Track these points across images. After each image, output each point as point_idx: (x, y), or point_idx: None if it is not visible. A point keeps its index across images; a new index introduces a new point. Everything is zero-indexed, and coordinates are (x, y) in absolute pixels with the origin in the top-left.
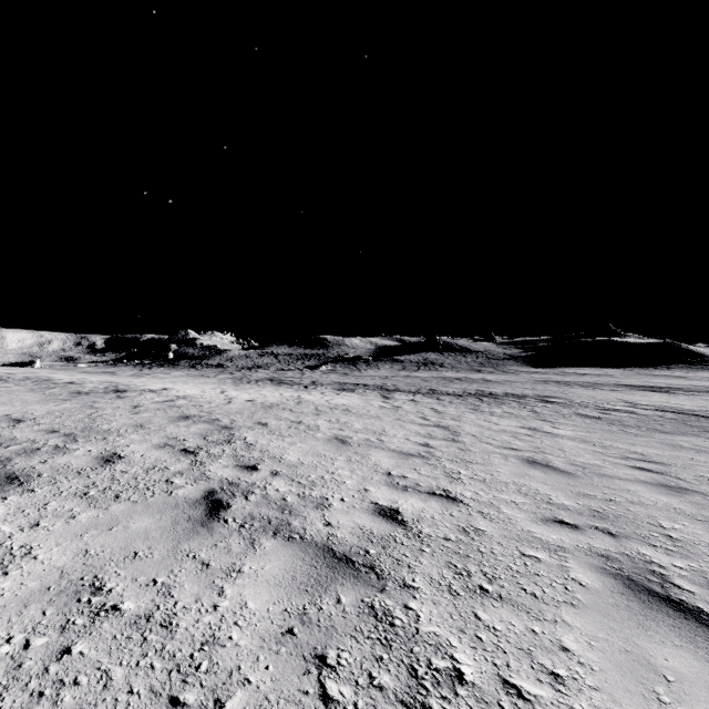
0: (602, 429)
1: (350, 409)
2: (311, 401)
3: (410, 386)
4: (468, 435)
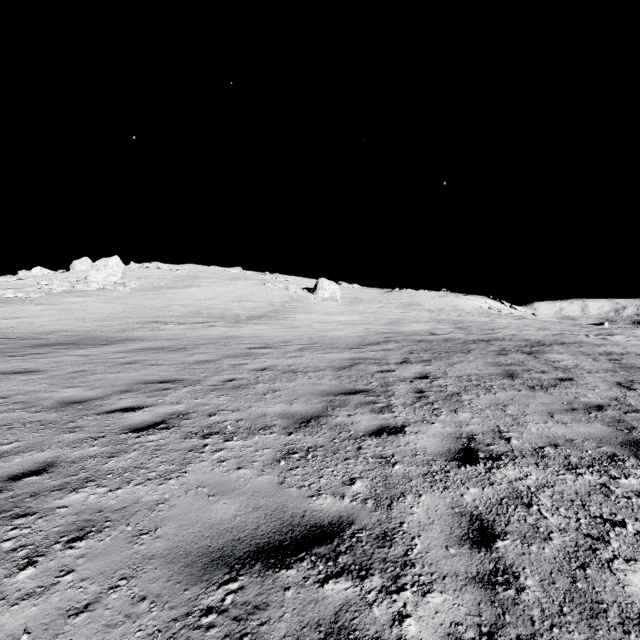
0: None
1: None
2: None
3: None
4: None
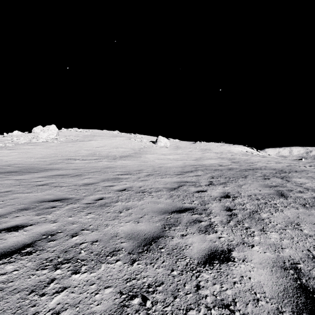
0: None
1: None
2: None
3: None
4: None
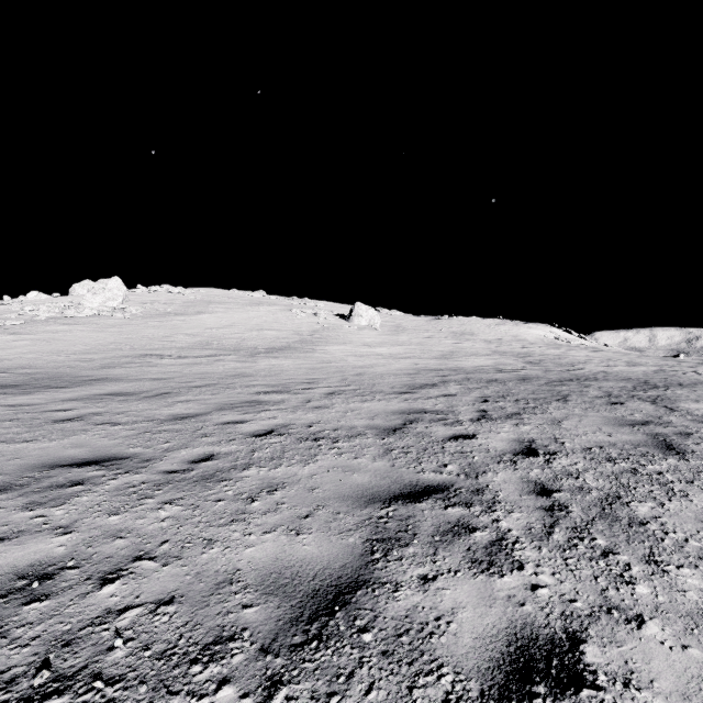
0: None
1: None
2: None
3: None
4: None
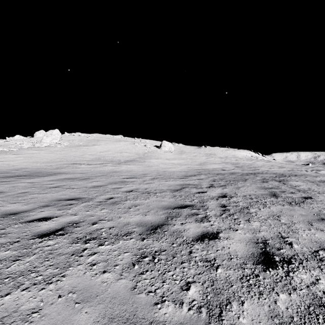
0: None
1: None
2: None
3: None
4: None
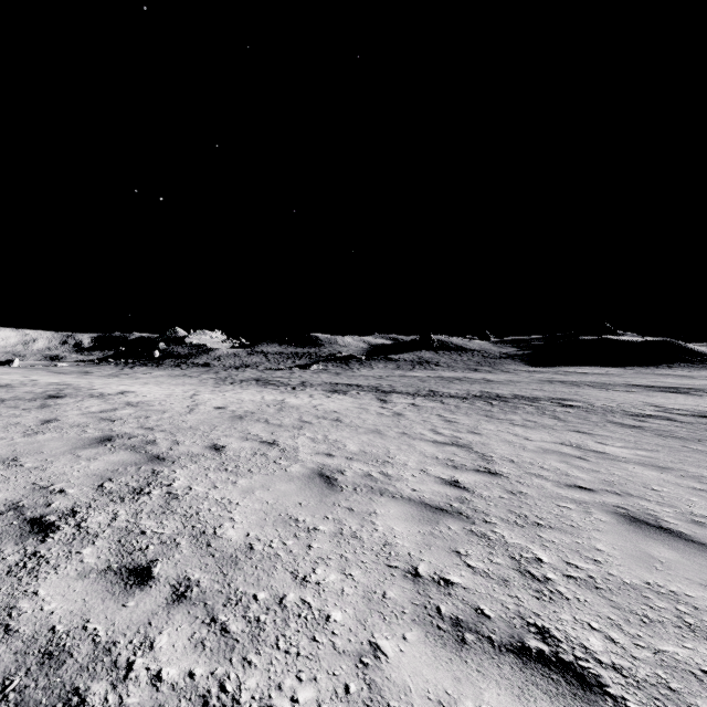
0: (659, 444)
1: (342, 418)
2: (296, 407)
3: (407, 386)
4: (504, 461)
